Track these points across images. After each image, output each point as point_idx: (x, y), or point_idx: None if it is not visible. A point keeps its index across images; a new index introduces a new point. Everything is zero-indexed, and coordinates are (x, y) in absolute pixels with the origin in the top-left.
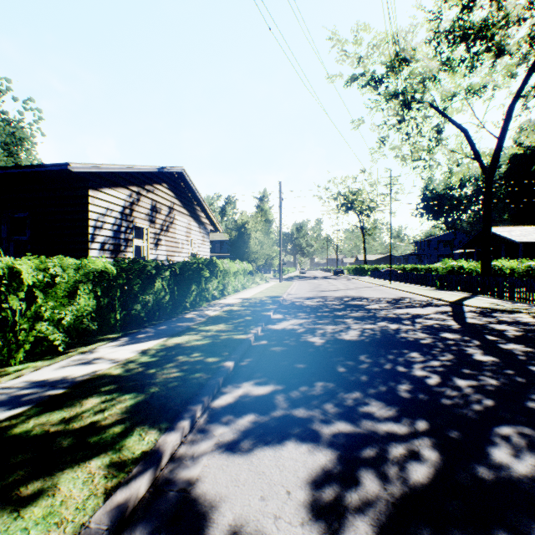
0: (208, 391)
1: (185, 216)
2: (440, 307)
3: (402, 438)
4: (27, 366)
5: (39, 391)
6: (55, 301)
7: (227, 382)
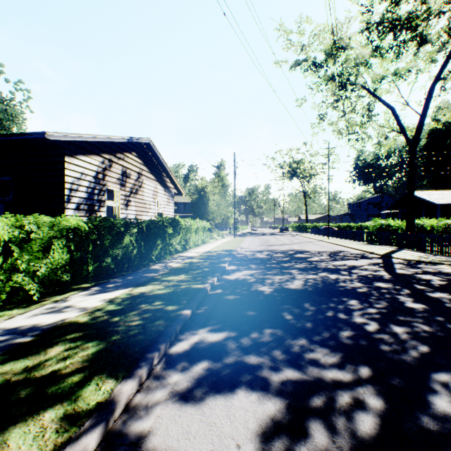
0: (166, 339)
1: (152, 180)
2: (372, 259)
3: (347, 386)
4: (3, 314)
5: (9, 339)
6: (31, 255)
7: (184, 329)
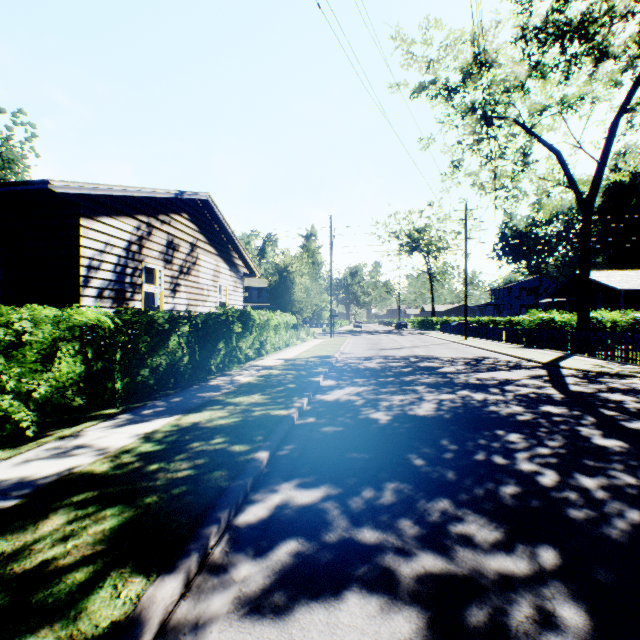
0: (229, 501)
1: (212, 255)
2: (531, 369)
3: (524, 584)
4: None
5: None
6: (25, 366)
7: (259, 483)
